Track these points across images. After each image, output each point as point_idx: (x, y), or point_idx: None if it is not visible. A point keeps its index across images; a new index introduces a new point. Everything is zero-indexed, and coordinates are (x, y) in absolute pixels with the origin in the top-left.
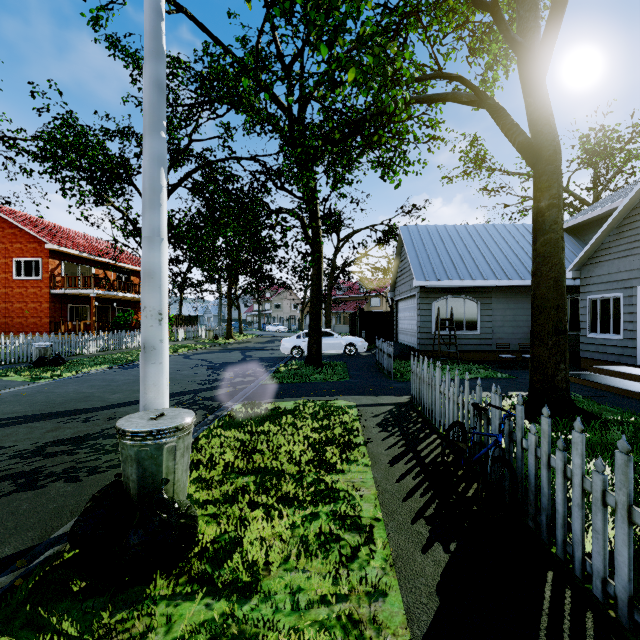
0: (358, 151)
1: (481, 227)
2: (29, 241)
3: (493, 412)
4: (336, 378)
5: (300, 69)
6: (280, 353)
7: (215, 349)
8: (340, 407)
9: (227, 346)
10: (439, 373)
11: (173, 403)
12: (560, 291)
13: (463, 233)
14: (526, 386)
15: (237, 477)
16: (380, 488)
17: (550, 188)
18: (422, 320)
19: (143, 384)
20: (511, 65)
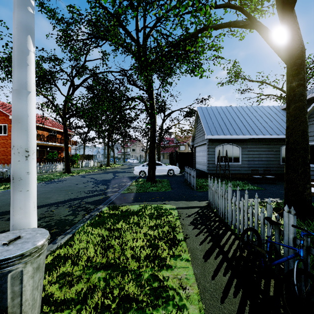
0: (175, 66)
1: (240, 107)
2: (0, 115)
3: (286, 226)
4: (163, 189)
5: (144, 19)
6: (133, 174)
7: (99, 172)
8: (167, 209)
9: (106, 170)
10: (231, 190)
11: (67, 206)
12: (306, 138)
13: (230, 110)
14: (273, 195)
15: (92, 273)
16: (200, 286)
17: (298, 74)
18: (210, 157)
19: (12, 208)
20: (264, 11)
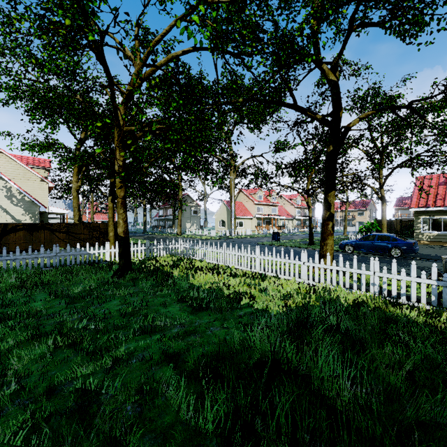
0: None
1: None
2: None
3: None
4: None
5: None
6: None
7: None
8: None
9: None
10: None
11: None
12: None
13: None
14: None
15: None
16: None
17: None
18: None
19: None
20: None
